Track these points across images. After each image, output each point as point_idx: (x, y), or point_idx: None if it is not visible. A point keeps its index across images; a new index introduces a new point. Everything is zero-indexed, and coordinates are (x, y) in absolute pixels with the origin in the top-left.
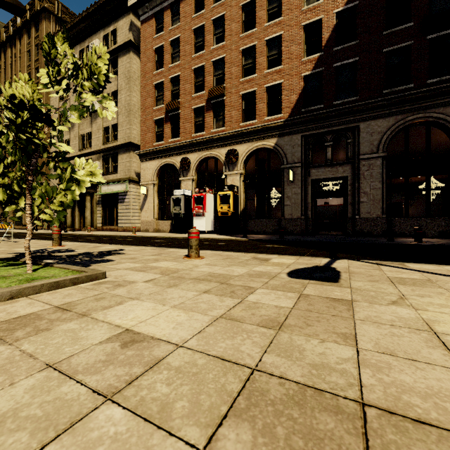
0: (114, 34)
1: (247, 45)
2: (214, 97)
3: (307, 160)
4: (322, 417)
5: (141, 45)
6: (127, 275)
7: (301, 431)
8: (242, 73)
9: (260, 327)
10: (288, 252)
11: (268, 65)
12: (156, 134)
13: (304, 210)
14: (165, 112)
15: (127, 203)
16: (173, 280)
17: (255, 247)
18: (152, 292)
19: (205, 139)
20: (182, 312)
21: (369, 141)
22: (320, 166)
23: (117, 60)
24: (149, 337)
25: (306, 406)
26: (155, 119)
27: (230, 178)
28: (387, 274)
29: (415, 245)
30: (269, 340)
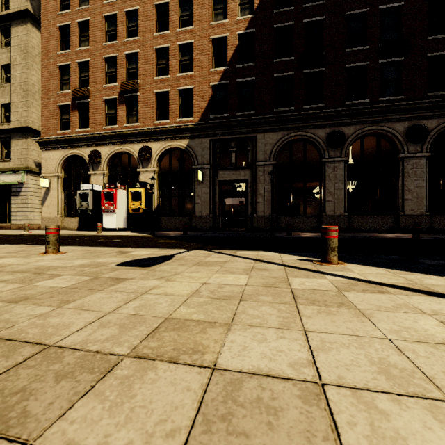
0: None
1: (161, 45)
2: (126, 91)
3: (215, 163)
4: None
5: (42, 18)
6: None
7: None
8: (156, 72)
9: (1, 302)
10: (168, 245)
11: (181, 68)
12: (61, 121)
13: (213, 208)
14: (72, 98)
15: (23, 197)
16: None
17: (144, 243)
18: None
19: (117, 133)
20: None
21: (264, 150)
22: (226, 169)
23: (10, 28)
24: None
25: None
26: (60, 104)
27: (143, 175)
28: (205, 259)
29: (284, 237)
30: None
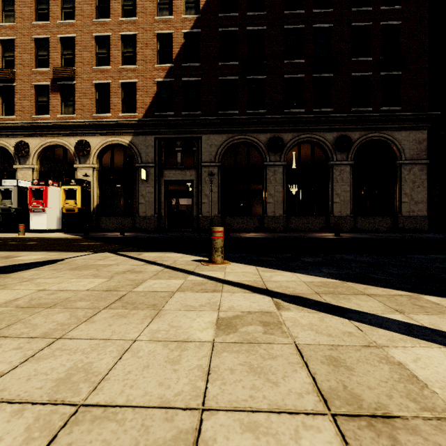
0: None
1: (101, 33)
2: (60, 78)
3: (161, 162)
4: None
5: None
6: None
7: None
8: (96, 61)
9: None
10: (83, 248)
11: (123, 60)
12: None
13: (158, 208)
14: None
15: None
16: None
17: (59, 245)
18: None
19: (49, 124)
20: None
21: (209, 152)
22: (171, 169)
23: None
24: None
25: None
26: None
27: (81, 171)
28: (93, 263)
29: None
30: None
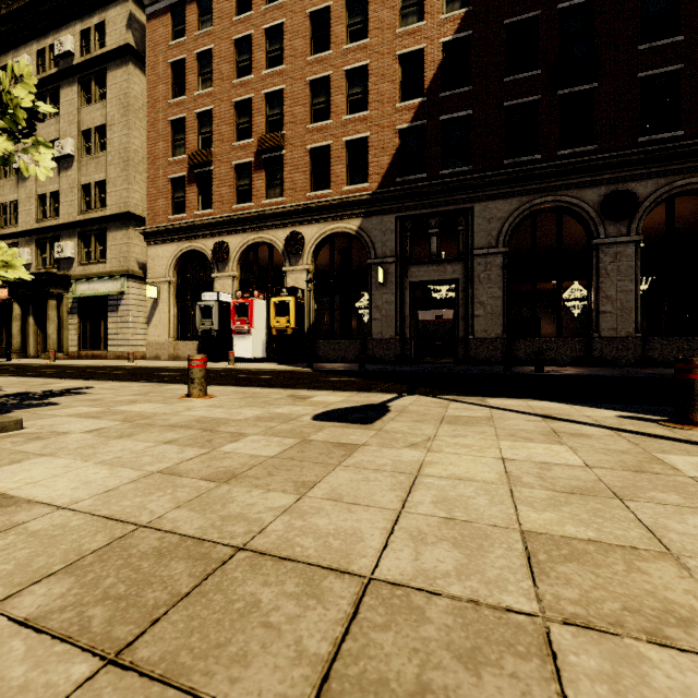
0: (101, 30)
1: (318, 74)
2: (266, 149)
3: (404, 254)
4: (176, 564)
5: (148, 54)
6: (63, 425)
7: (135, 579)
8: (311, 116)
9: (202, 480)
10: (353, 387)
11: (348, 107)
12: (173, 202)
13: (400, 327)
14: (188, 166)
15: (124, 313)
16: (132, 429)
17: (311, 381)
18: (83, 445)
19: (253, 214)
20: (106, 469)
21: (486, 230)
22: (422, 264)
23: (106, 74)
24: (24, 501)
25: (168, 557)
26: (172, 177)
27: (292, 276)
28: (448, 412)
29: (533, 375)
30: (197, 494)
